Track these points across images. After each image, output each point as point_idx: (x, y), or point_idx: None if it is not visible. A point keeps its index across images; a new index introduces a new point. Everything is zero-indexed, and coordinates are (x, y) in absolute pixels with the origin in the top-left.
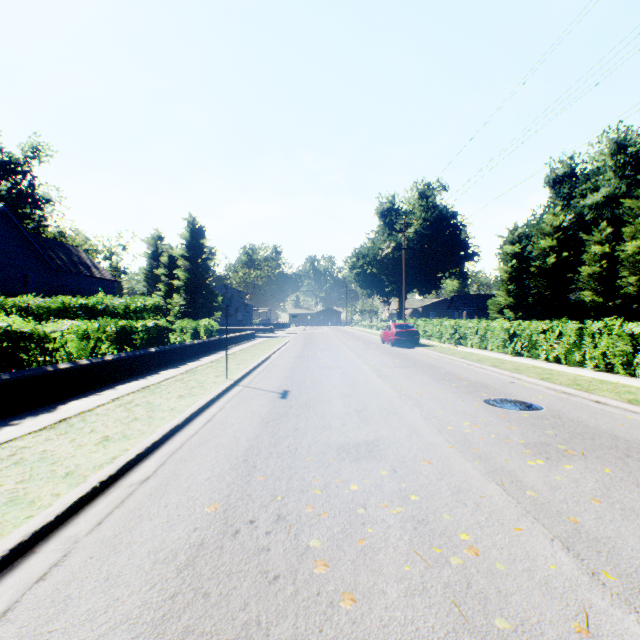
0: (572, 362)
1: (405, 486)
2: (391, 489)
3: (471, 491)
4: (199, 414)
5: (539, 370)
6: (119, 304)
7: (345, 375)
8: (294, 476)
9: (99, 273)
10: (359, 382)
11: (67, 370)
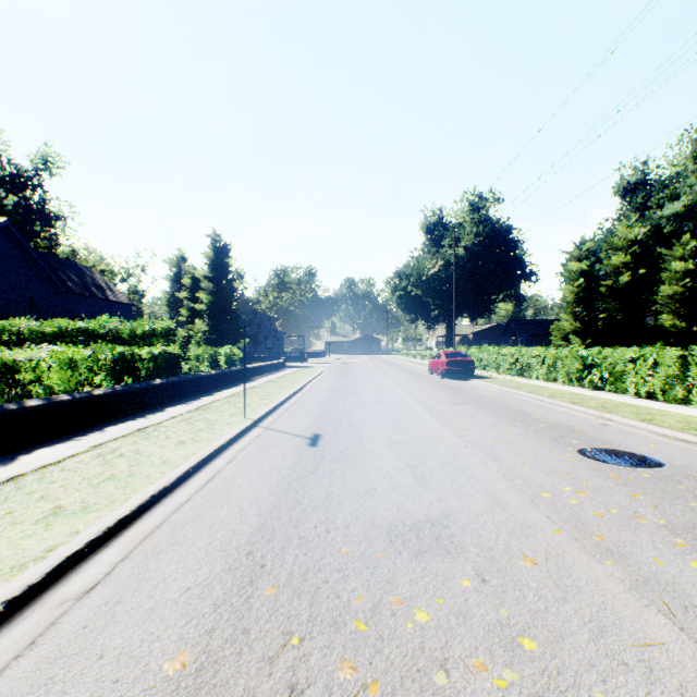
0: (672, 398)
1: (507, 615)
2: (485, 622)
3: (624, 630)
4: (200, 469)
5: (633, 408)
6: (124, 328)
7: (390, 414)
8: (322, 588)
9: (114, 296)
10: (409, 423)
11: (39, 408)
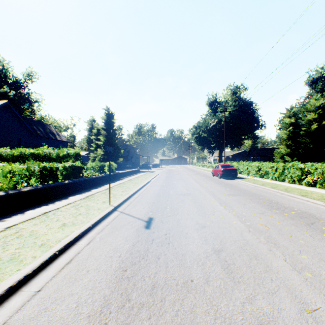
0: None
1: None
2: None
3: None
4: (66, 250)
5: None
6: (54, 152)
7: (195, 202)
8: None
9: (60, 138)
10: (207, 209)
11: None
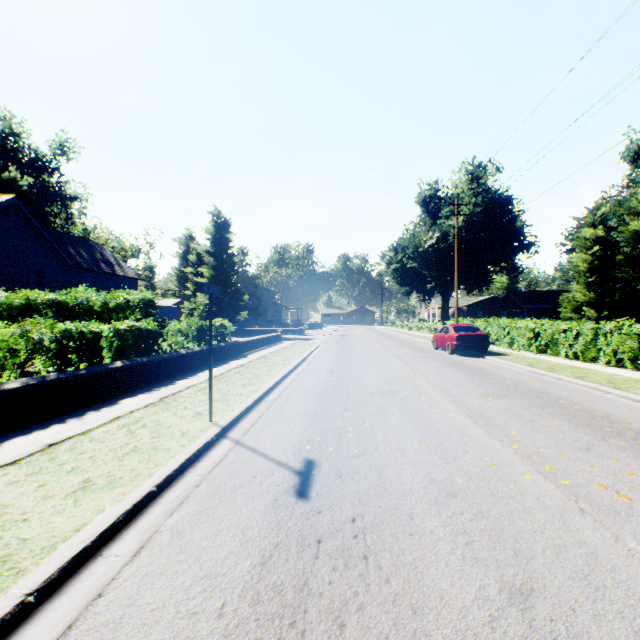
0: None
1: None
2: None
3: None
4: (65, 580)
5: None
6: (97, 300)
7: (411, 414)
8: None
9: (122, 271)
10: (446, 437)
11: None
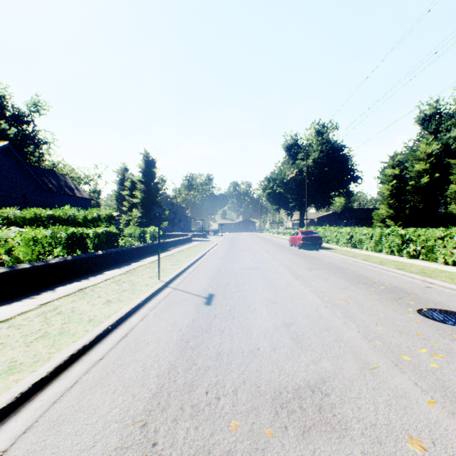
0: None
1: None
2: None
3: None
4: (118, 325)
5: (446, 274)
6: (79, 214)
7: (265, 277)
8: None
9: (80, 193)
10: (280, 285)
11: (3, 274)
